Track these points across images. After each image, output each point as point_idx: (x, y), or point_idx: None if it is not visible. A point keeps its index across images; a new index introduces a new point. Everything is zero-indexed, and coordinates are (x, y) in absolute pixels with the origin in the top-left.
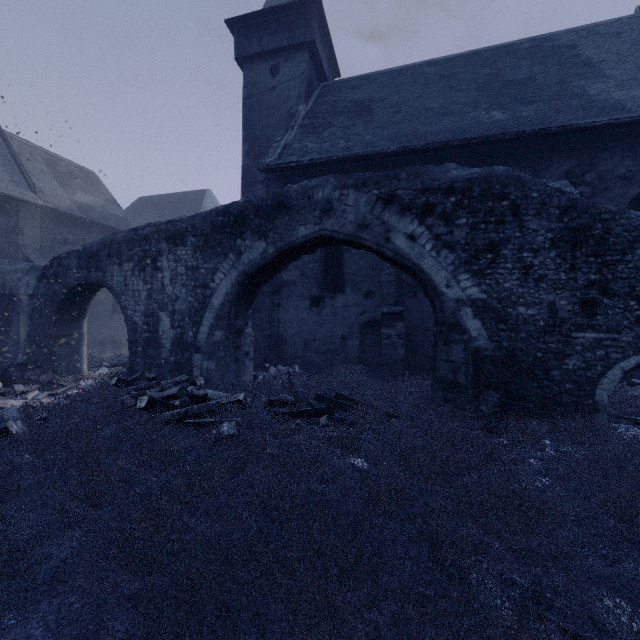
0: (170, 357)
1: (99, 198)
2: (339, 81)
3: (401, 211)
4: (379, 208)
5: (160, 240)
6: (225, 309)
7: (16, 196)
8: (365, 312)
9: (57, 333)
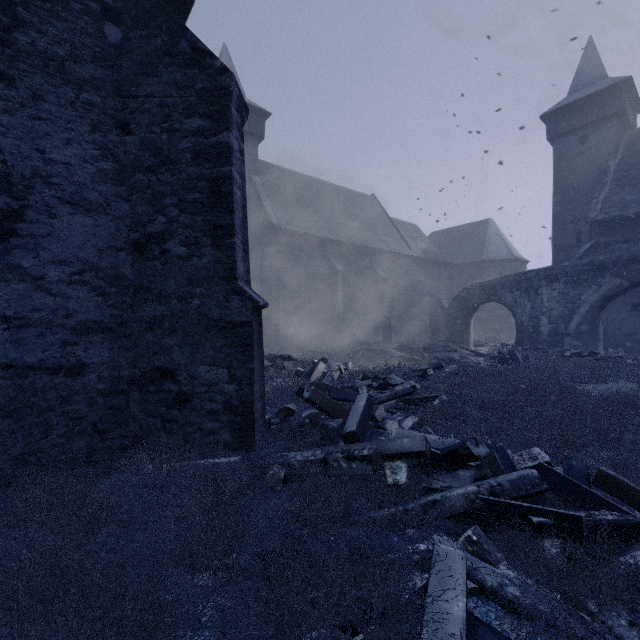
0: (547, 339)
1: (425, 242)
2: None
3: None
4: None
5: (540, 280)
6: (589, 314)
7: (408, 254)
8: None
9: (464, 326)
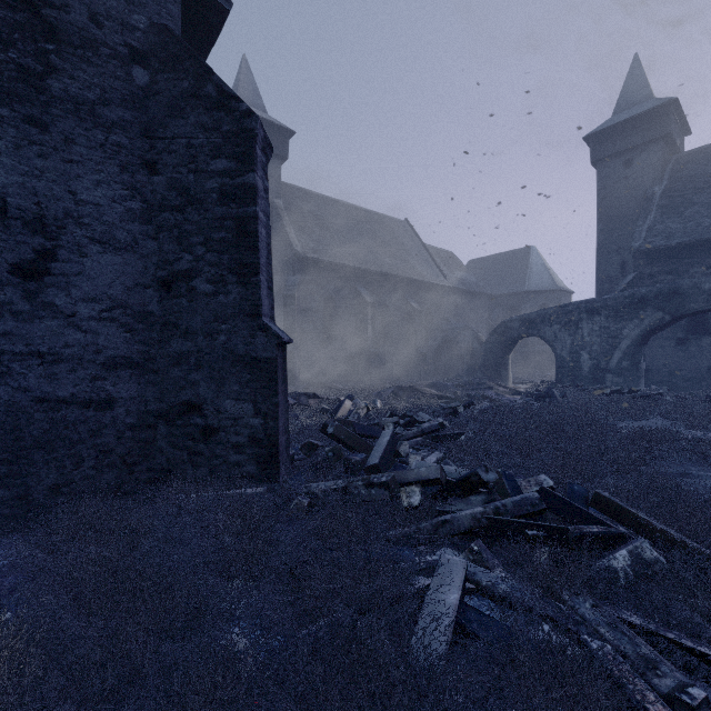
0: (588, 375)
1: (462, 272)
2: (694, 151)
3: None
4: None
5: (581, 313)
6: (630, 350)
7: (444, 285)
8: None
9: (502, 362)
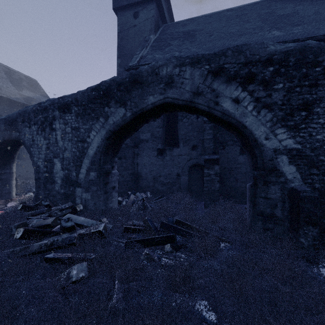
0: (61, 190)
1: (37, 94)
2: (174, 22)
3: (227, 80)
4: (210, 79)
5: (54, 109)
6: (97, 157)
7: None
8: (192, 159)
9: None
